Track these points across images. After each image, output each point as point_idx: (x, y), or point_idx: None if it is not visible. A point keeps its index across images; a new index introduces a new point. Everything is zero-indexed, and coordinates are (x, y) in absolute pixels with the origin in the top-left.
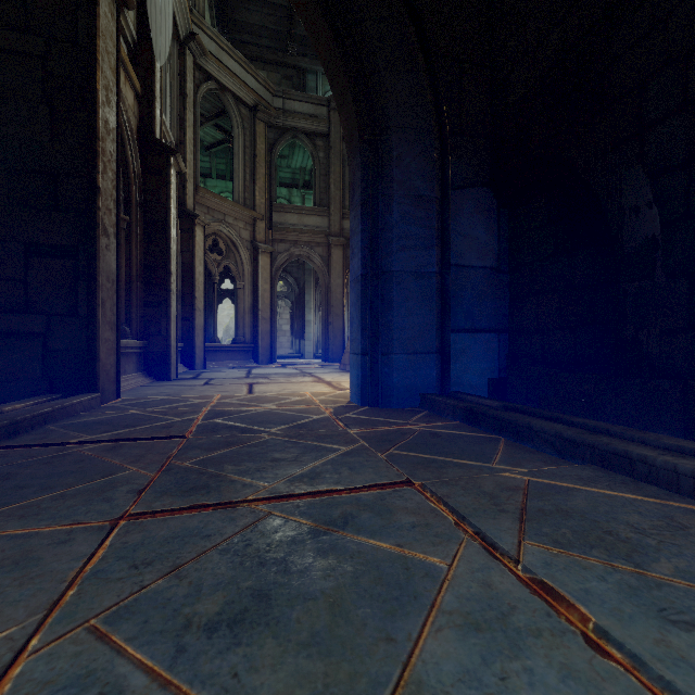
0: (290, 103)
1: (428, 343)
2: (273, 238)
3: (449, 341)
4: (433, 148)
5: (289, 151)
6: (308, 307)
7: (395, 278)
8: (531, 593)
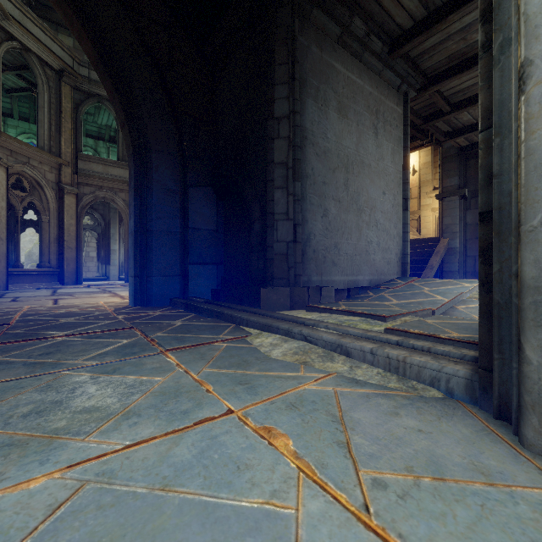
0: (95, 74)
1: (175, 270)
2: (79, 181)
3: (187, 269)
4: (178, 164)
5: (95, 111)
6: (114, 239)
7: (155, 234)
8: (148, 341)
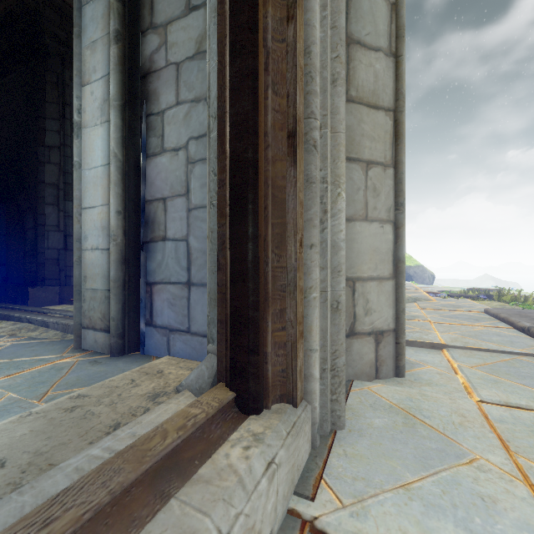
0: None
1: None
2: None
3: None
4: None
5: None
6: None
7: None
8: None
